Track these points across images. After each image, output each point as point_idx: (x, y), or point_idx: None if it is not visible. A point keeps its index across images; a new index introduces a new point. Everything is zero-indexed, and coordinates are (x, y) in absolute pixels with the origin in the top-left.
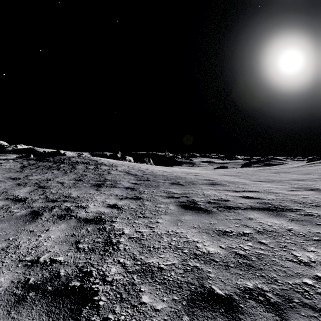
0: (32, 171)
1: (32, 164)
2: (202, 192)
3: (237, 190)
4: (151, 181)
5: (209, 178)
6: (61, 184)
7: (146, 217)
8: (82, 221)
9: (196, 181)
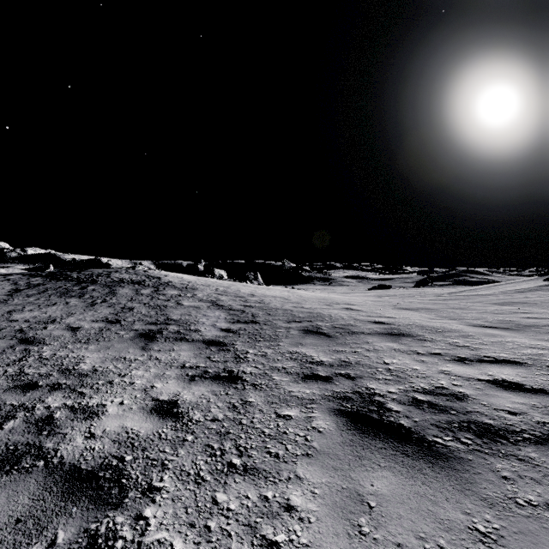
0: (28, 301)
1: (34, 285)
2: (382, 362)
3: (461, 355)
4: (261, 324)
5: (380, 319)
6: (72, 333)
7: (251, 470)
8: (59, 484)
9: (356, 327)
